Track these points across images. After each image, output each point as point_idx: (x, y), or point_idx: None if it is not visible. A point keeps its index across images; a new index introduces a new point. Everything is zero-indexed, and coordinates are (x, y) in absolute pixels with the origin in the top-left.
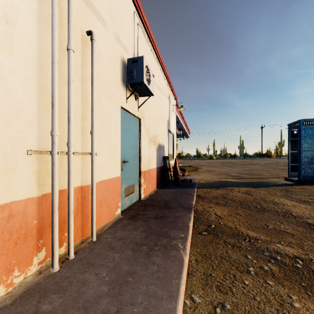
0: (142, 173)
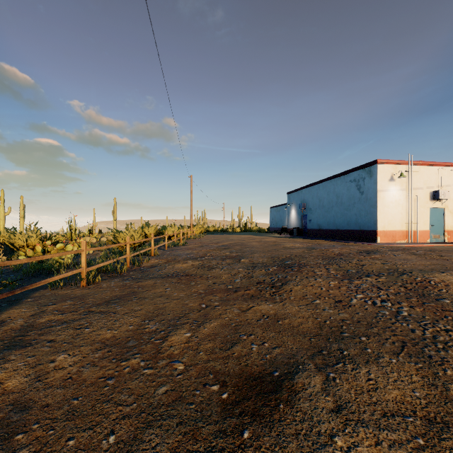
0: (445, 231)
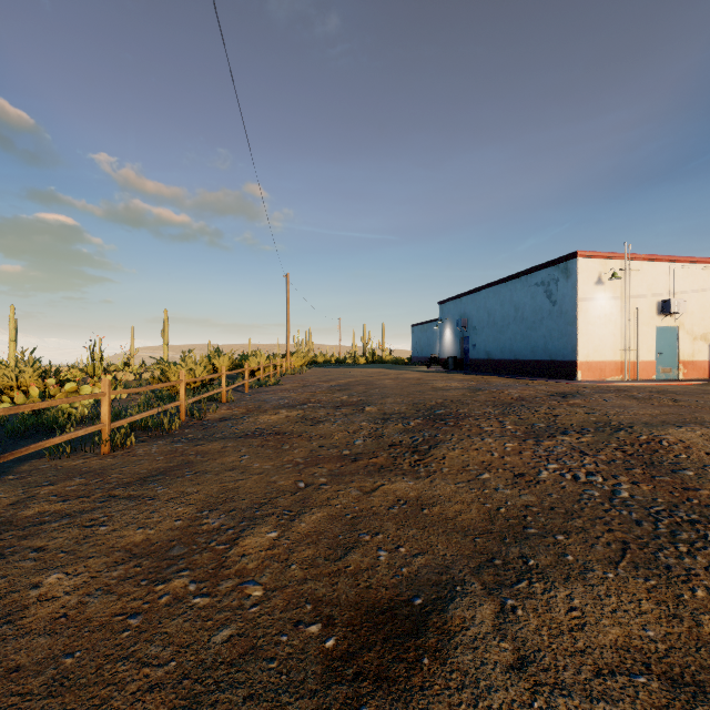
0: (679, 362)
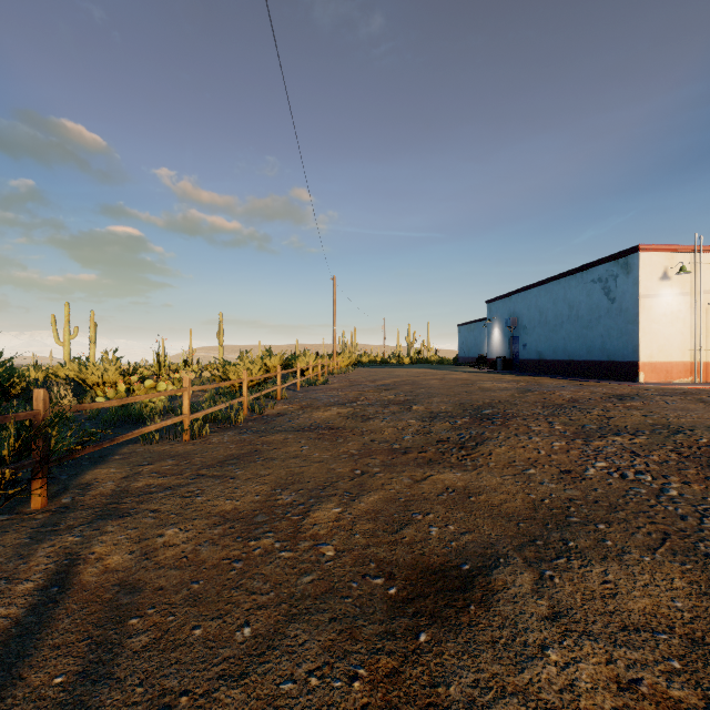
0: None
